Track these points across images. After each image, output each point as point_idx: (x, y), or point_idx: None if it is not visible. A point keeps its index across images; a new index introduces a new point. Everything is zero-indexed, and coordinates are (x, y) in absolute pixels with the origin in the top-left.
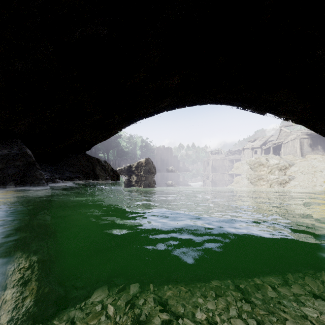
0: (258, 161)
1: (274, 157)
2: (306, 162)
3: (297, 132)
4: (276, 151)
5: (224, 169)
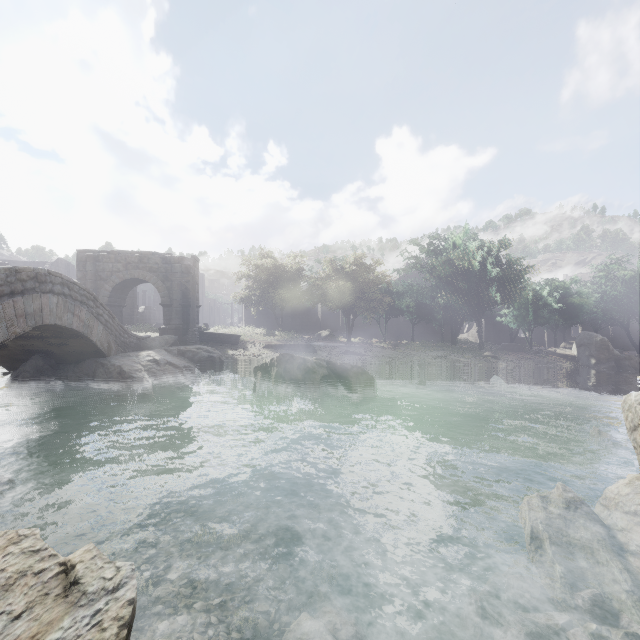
0: None
1: None
2: None
3: None
4: None
5: None
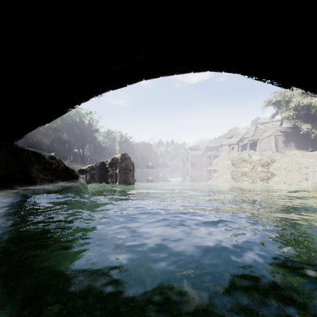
0: (241, 157)
1: (255, 153)
2: (288, 158)
3: (272, 129)
4: (252, 147)
5: (202, 165)
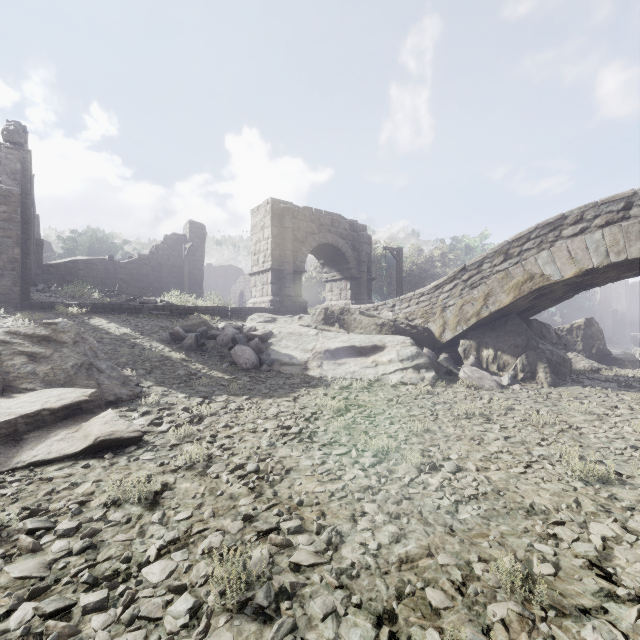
0: None
1: None
2: None
3: None
4: None
5: None
